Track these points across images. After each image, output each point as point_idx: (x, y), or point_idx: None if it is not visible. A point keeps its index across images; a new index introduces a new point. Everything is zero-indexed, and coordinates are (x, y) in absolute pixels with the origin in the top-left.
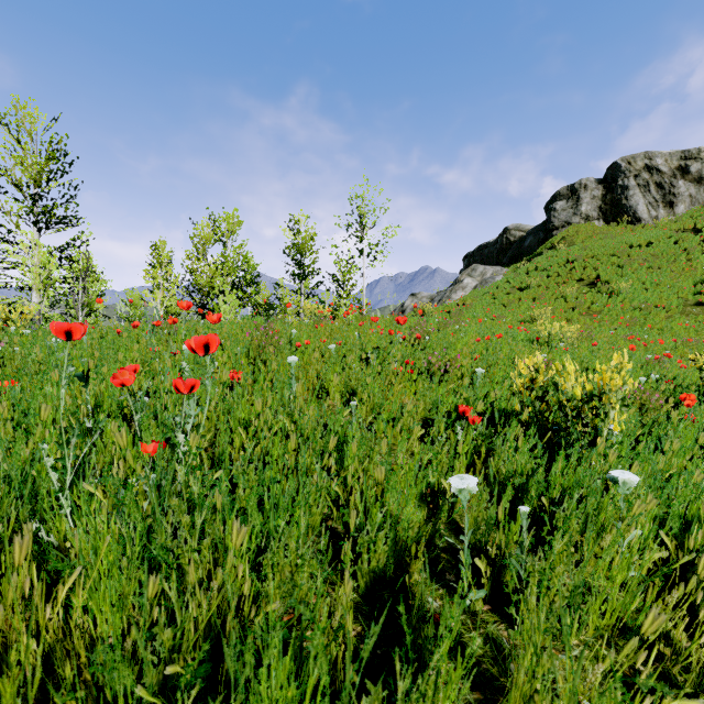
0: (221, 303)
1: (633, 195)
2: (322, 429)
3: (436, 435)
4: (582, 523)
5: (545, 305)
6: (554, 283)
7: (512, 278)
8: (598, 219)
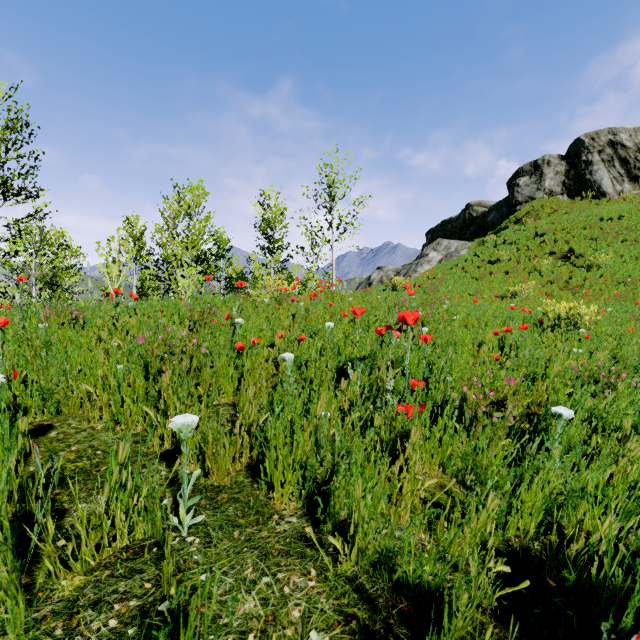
0: (179, 277)
1: (597, 170)
2: None
3: None
4: None
5: (519, 279)
6: (525, 256)
7: (480, 252)
8: (562, 194)
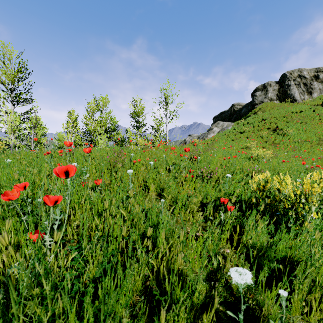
0: (99, 139)
1: (292, 88)
2: (144, 217)
3: (208, 215)
4: (309, 286)
5: (252, 140)
6: (256, 130)
7: (236, 128)
8: (276, 100)
